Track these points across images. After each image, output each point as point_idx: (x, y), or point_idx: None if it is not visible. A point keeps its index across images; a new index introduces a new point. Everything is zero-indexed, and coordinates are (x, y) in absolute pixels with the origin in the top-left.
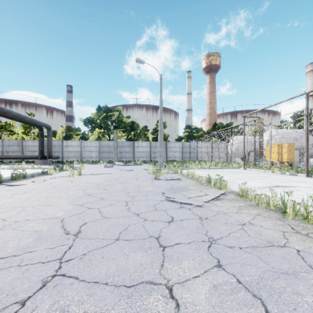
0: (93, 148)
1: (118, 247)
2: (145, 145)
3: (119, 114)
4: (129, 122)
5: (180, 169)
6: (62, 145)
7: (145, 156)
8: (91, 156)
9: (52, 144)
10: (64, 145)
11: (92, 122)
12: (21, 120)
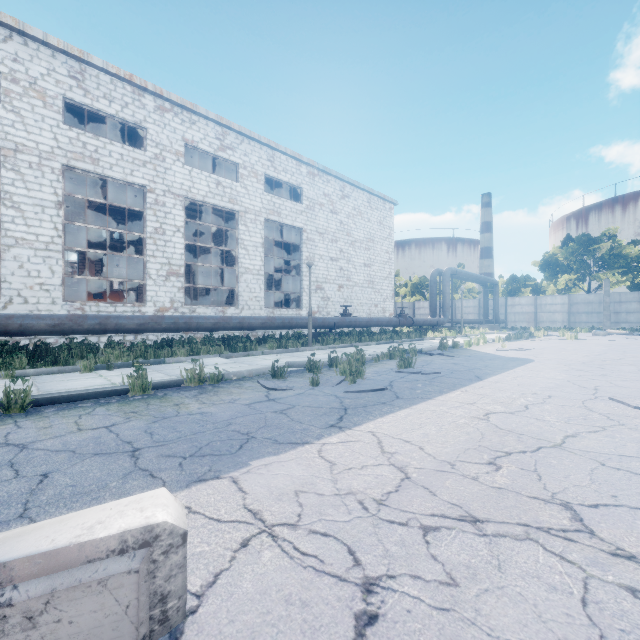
0: (556, 307)
1: None
2: None
3: (612, 242)
4: (637, 255)
5: None
6: (505, 304)
7: None
8: (553, 320)
9: (491, 303)
10: (509, 305)
11: (554, 266)
12: (472, 279)
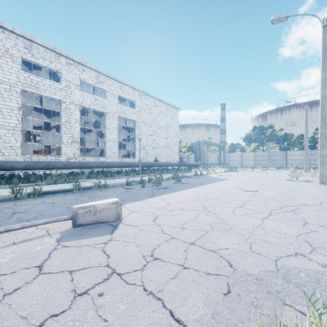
0: (250, 157)
1: (272, 176)
2: (298, 154)
3: (272, 129)
4: (281, 135)
5: (312, 171)
6: (229, 156)
7: (298, 163)
8: (248, 163)
9: (223, 155)
10: (230, 156)
11: (249, 139)
12: (214, 145)
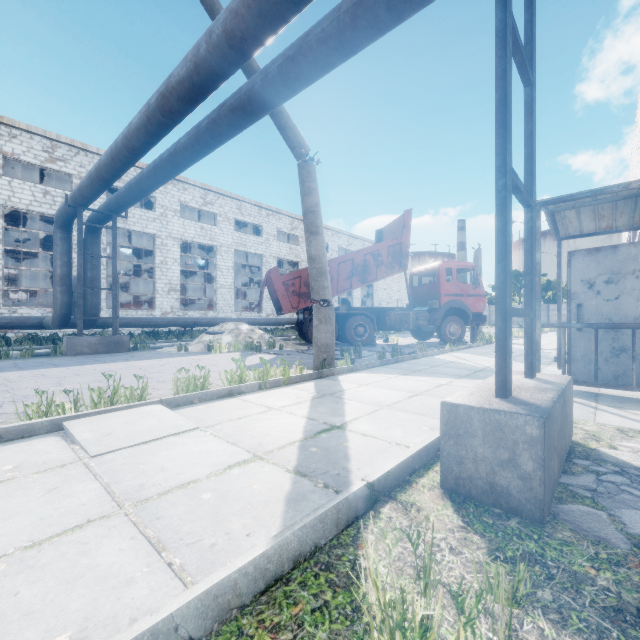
0: None
1: None
2: (563, 308)
3: None
4: (543, 283)
5: None
6: None
7: (563, 320)
8: None
9: None
10: None
11: None
12: None
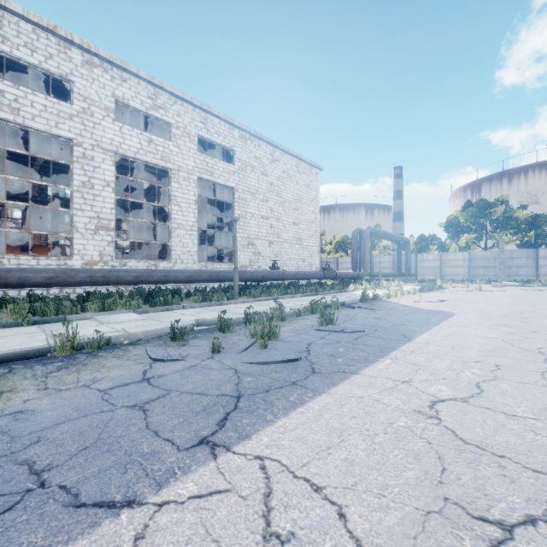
0: (458, 262)
1: None
2: None
3: (505, 207)
4: (525, 218)
5: None
6: (415, 260)
7: None
8: (455, 274)
9: (403, 258)
10: (418, 260)
11: (456, 227)
12: (388, 238)
